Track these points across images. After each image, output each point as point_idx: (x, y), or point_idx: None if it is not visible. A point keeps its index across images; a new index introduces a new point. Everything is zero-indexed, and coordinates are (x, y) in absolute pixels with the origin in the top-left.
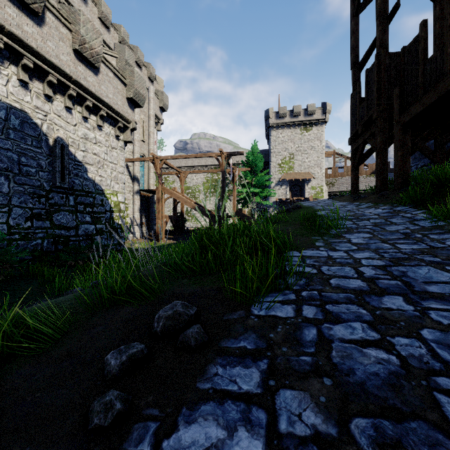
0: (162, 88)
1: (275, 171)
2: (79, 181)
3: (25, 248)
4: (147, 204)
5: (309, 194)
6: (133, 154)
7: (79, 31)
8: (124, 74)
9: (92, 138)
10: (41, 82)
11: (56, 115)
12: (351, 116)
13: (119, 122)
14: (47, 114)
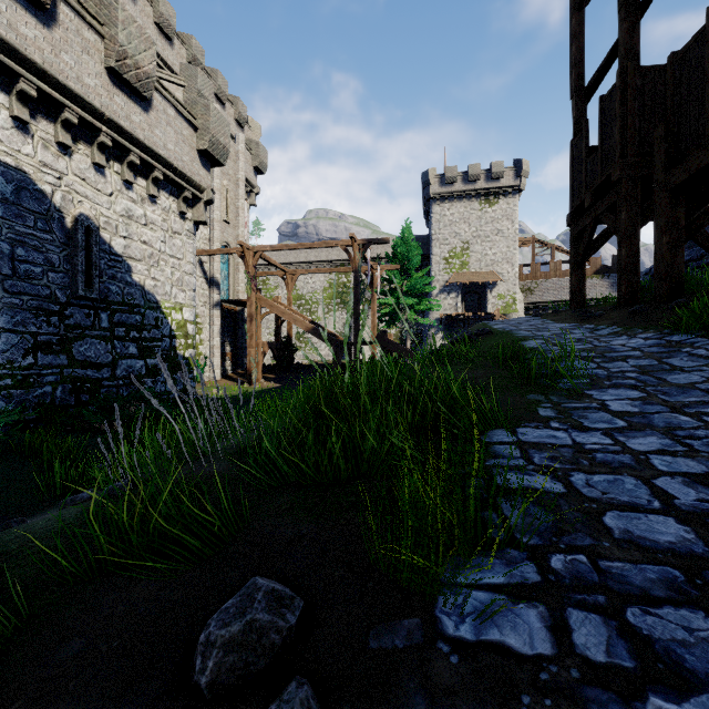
0: (258, 137)
1: (439, 269)
2: (117, 288)
3: (24, 401)
4: (233, 323)
5: (493, 306)
6: (210, 243)
7: (117, 37)
8: (193, 112)
9: (140, 217)
10: (52, 122)
11: (78, 178)
12: (572, 177)
13: (186, 190)
14: (62, 176)
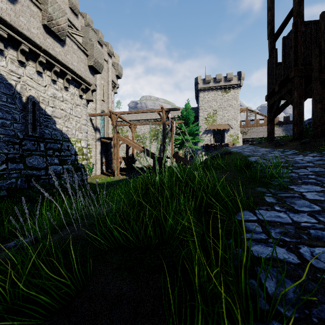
0: (118, 61)
1: (202, 123)
2: (48, 131)
3: (1, 186)
4: (106, 148)
5: (228, 140)
6: (95, 110)
7: (47, 9)
8: (86, 47)
9: (60, 97)
10: (15, 50)
11: (29, 78)
12: (268, 77)
13: (82, 85)
14: (20, 77)
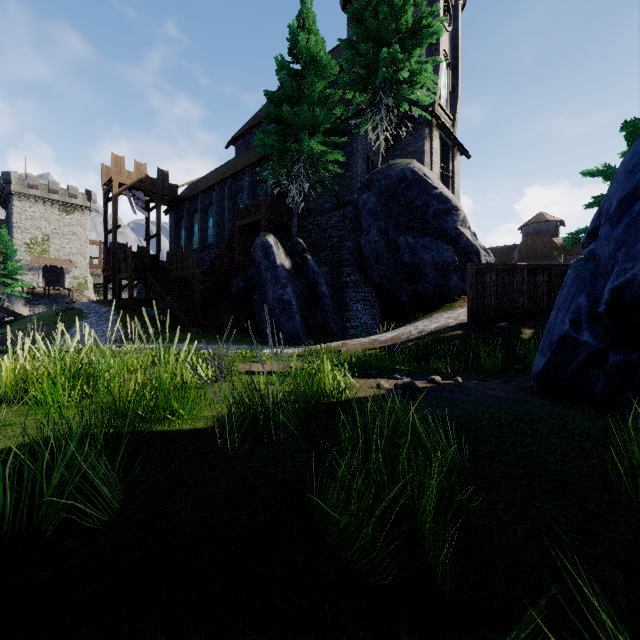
0: None
1: (20, 251)
2: None
3: None
4: None
5: (70, 284)
6: None
7: None
8: None
9: None
10: None
11: None
12: (104, 258)
13: None
14: None
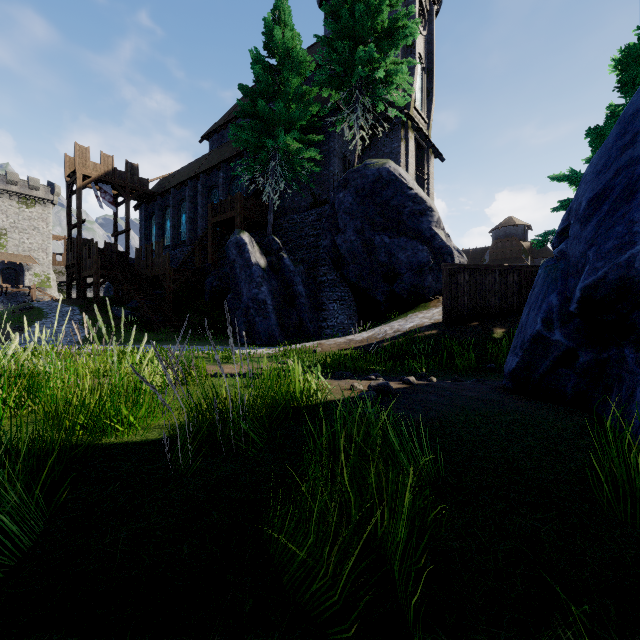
0: None
1: None
2: None
3: None
4: None
5: (31, 281)
6: None
7: None
8: None
9: None
10: None
11: None
12: (67, 254)
13: None
14: None
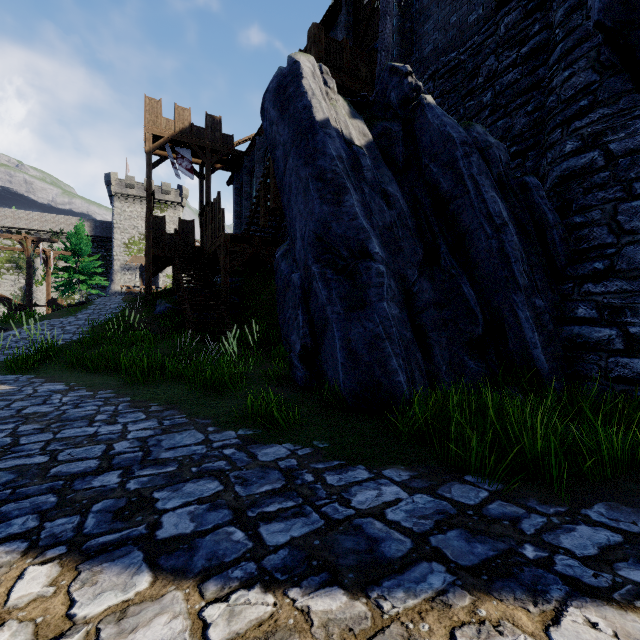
0: None
1: (120, 251)
2: None
3: None
4: None
5: (164, 283)
6: None
7: None
8: None
9: None
10: None
11: None
12: None
13: None
14: None
